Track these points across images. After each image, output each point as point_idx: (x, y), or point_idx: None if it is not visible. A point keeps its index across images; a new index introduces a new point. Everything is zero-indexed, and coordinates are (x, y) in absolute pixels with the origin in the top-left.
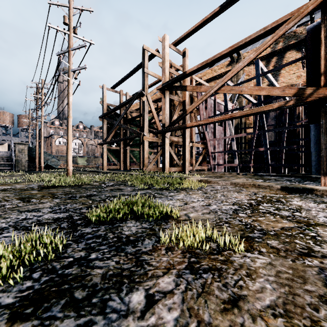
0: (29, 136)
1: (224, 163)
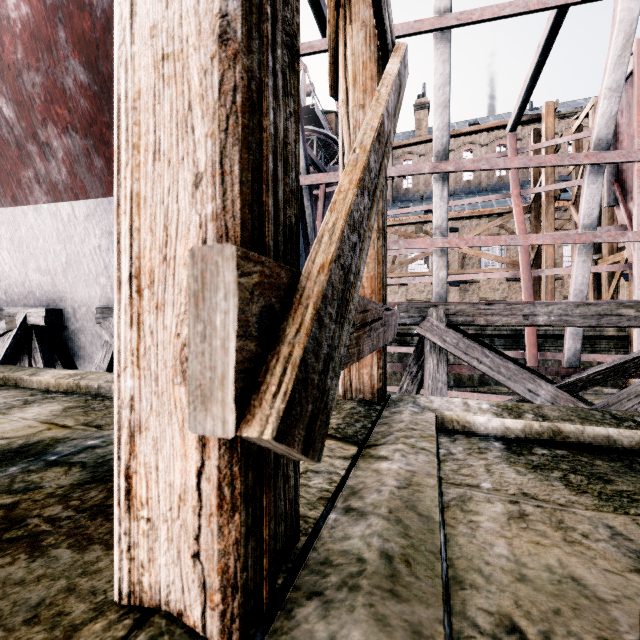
0: None
1: None
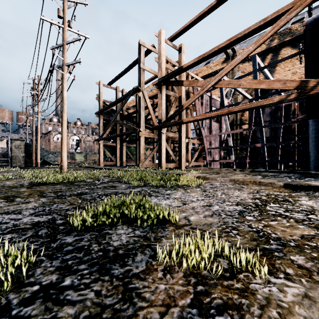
0: (26, 132)
1: (220, 159)
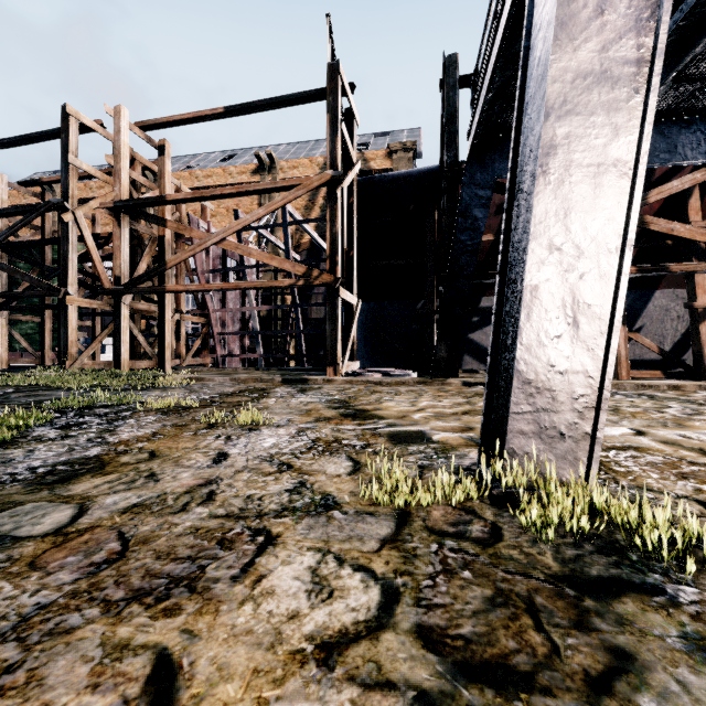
0: None
1: (243, 353)
